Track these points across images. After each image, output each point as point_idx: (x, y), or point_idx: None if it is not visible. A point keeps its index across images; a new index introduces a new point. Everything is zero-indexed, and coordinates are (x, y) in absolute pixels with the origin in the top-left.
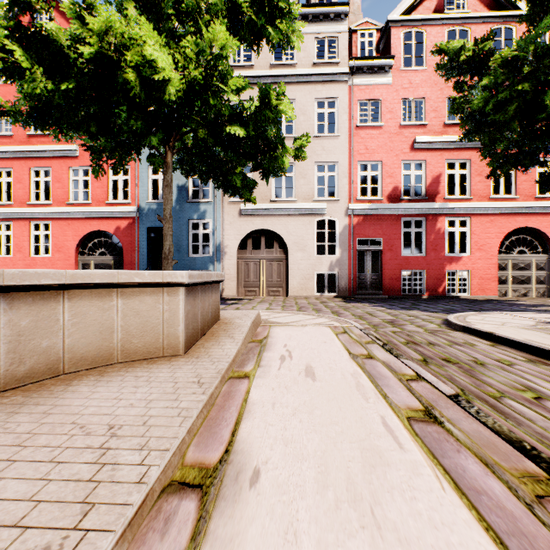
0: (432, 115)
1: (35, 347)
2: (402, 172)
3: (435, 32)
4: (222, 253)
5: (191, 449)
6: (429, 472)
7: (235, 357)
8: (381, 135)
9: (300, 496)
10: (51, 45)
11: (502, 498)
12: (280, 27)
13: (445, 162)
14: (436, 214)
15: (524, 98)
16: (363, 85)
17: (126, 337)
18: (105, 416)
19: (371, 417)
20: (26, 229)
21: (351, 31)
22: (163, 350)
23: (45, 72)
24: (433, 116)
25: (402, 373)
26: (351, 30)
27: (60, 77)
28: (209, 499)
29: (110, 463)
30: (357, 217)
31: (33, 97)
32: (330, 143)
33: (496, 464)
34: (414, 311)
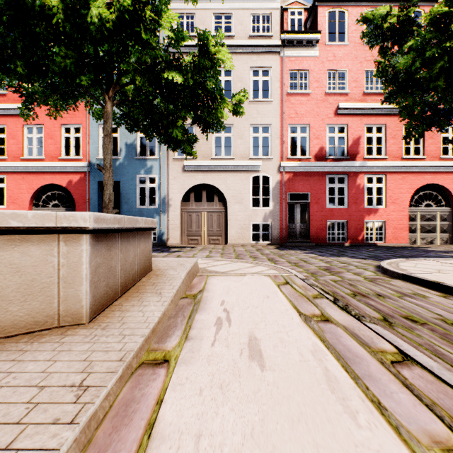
0: (353, 85)
1: None
2: (327, 134)
3: (355, 12)
4: (167, 205)
5: None
6: None
7: (156, 324)
8: (309, 101)
9: None
10: None
11: None
12: None
13: (364, 127)
14: (356, 172)
15: (449, 57)
16: (294, 57)
17: None
18: None
19: None
20: None
21: (283, 9)
22: (59, 318)
23: None
24: (354, 86)
25: (378, 348)
26: (282, 8)
27: None
28: None
29: None
30: (288, 174)
31: None
32: (264, 107)
33: None
34: (344, 258)
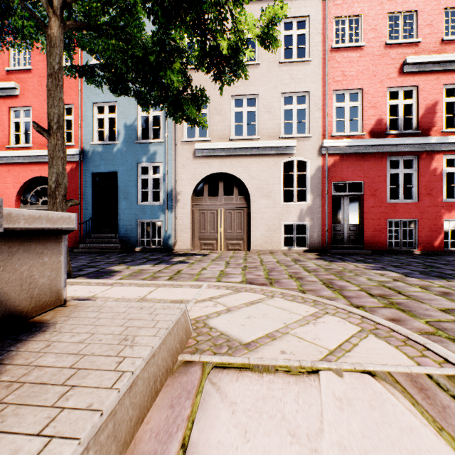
0: (426, 31)
1: None
2: (388, 101)
3: None
4: (174, 200)
5: None
6: None
7: None
8: (362, 57)
9: None
10: None
11: None
12: None
13: (442, 88)
14: (431, 151)
15: None
16: None
17: None
18: None
19: None
20: None
21: None
22: None
23: None
24: (427, 32)
25: None
26: None
27: None
28: None
29: None
30: (333, 157)
31: None
32: (300, 69)
33: None
34: None
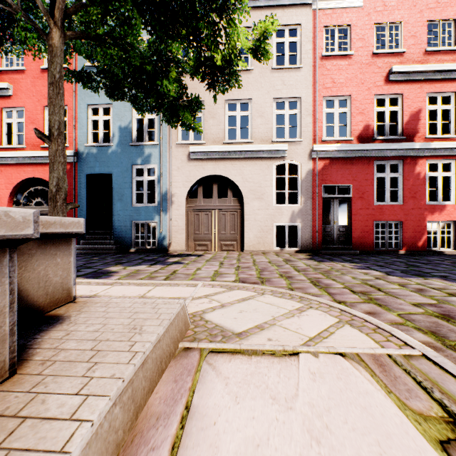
0: (410, 42)
1: None
2: (375, 108)
3: None
4: (168, 202)
5: None
6: None
7: None
8: (351, 66)
9: None
10: None
11: None
12: None
13: (425, 96)
14: (415, 156)
15: None
16: (330, 9)
17: None
18: None
19: None
20: None
21: None
22: None
23: None
24: (411, 43)
25: None
26: None
27: None
28: None
29: None
30: (323, 161)
31: None
32: (291, 76)
33: None
34: (435, 280)
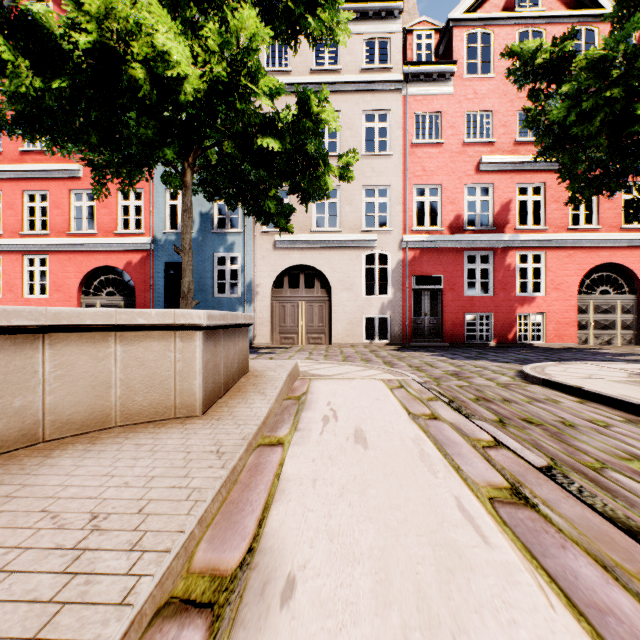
0: (501, 131)
1: (4, 407)
2: (466, 198)
3: (504, 33)
4: (253, 292)
5: (201, 546)
6: (528, 579)
7: (265, 418)
8: (442, 154)
9: (352, 620)
10: (40, 34)
11: (636, 619)
12: (322, 19)
13: (516, 187)
14: (505, 247)
15: (613, 107)
16: (420, 95)
17: (127, 393)
18: (88, 500)
19: (442, 498)
20: (18, 263)
21: (406, 31)
22: (175, 409)
23: (32, 67)
24: (502, 132)
25: (476, 438)
26: (405, 30)
27: (52, 74)
28: (222, 627)
29: (84, 573)
30: (413, 251)
31: (19, 99)
32: (381, 163)
33: (617, 566)
34: (482, 361)
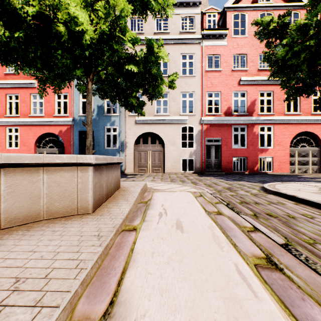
0: (251, 64)
1: None
2: (233, 98)
3: (252, 14)
4: (124, 146)
5: (81, 300)
6: None
7: (127, 214)
8: (221, 76)
9: None
10: (9, 8)
11: None
12: (159, 2)
13: (258, 92)
14: (253, 123)
15: (310, 50)
16: (210, 46)
17: (50, 201)
18: (16, 268)
19: (227, 264)
20: (3, 131)
21: (203, 13)
22: (77, 210)
23: (5, 26)
24: (251, 65)
25: (243, 226)
26: (202, 13)
27: (15, 29)
28: None
29: None
30: (206, 125)
31: None
32: (190, 80)
33: None
34: (242, 182)
